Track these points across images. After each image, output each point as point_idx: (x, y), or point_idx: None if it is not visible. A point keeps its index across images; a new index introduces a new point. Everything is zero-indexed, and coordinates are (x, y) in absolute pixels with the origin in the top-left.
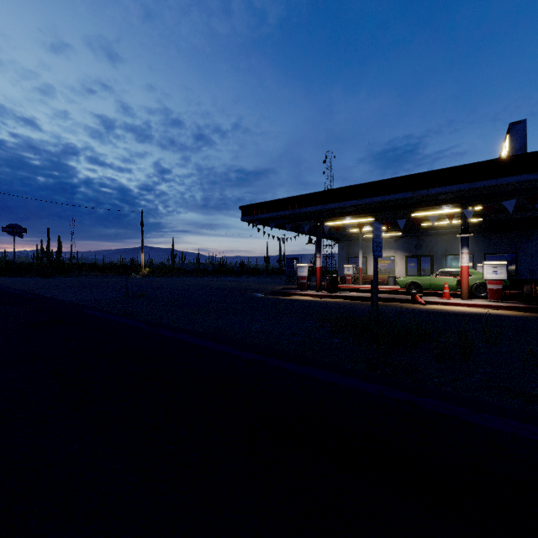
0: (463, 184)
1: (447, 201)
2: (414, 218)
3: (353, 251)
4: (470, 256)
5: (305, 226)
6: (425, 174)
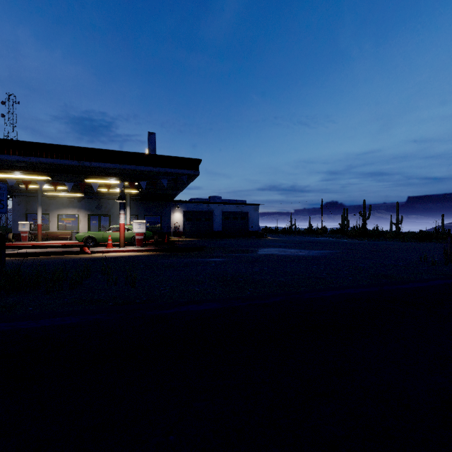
0: (116, 164)
1: (110, 174)
2: (80, 183)
3: (33, 208)
4: (136, 217)
5: None
6: (89, 149)
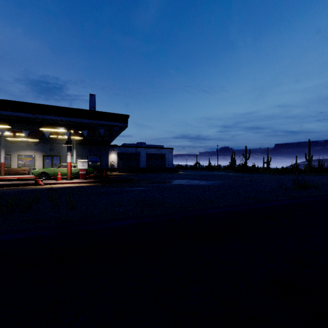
0: (64, 117)
1: (60, 125)
2: (34, 131)
3: None
4: (81, 157)
5: None
6: (42, 105)
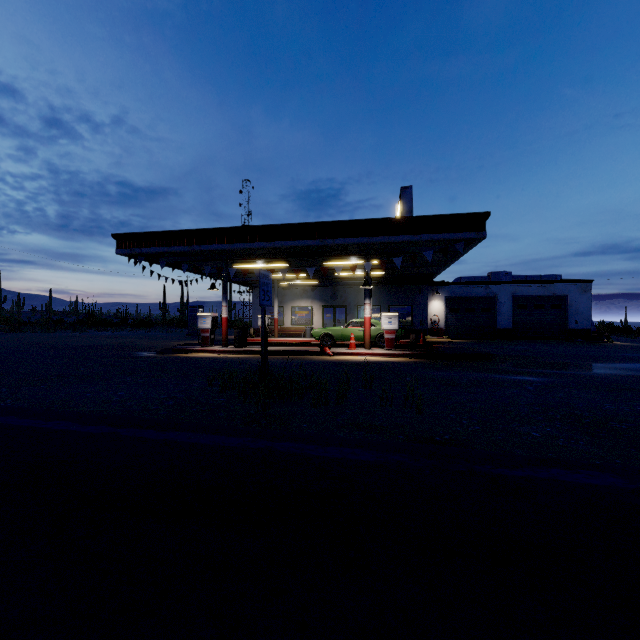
0: (363, 238)
1: (353, 252)
2: (322, 268)
3: None
4: (378, 308)
5: (206, 267)
6: (332, 223)
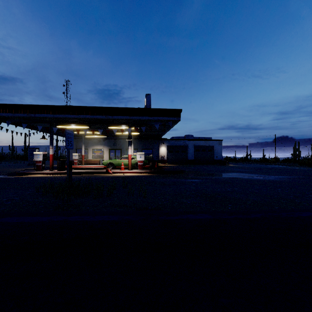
0: (127, 116)
1: (123, 123)
2: (106, 130)
3: (80, 145)
4: (136, 150)
5: (39, 126)
6: (111, 108)
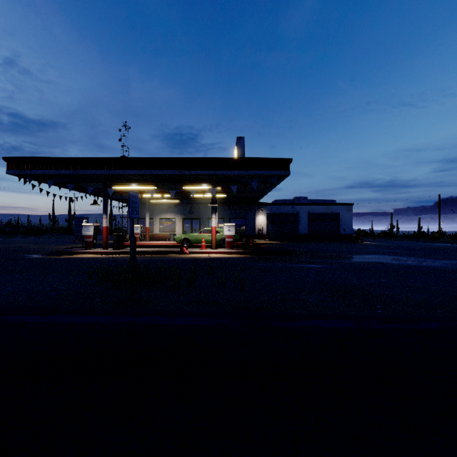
0: (210, 171)
1: (204, 180)
2: (181, 191)
3: (142, 213)
4: (222, 220)
5: (89, 187)
6: (188, 159)
